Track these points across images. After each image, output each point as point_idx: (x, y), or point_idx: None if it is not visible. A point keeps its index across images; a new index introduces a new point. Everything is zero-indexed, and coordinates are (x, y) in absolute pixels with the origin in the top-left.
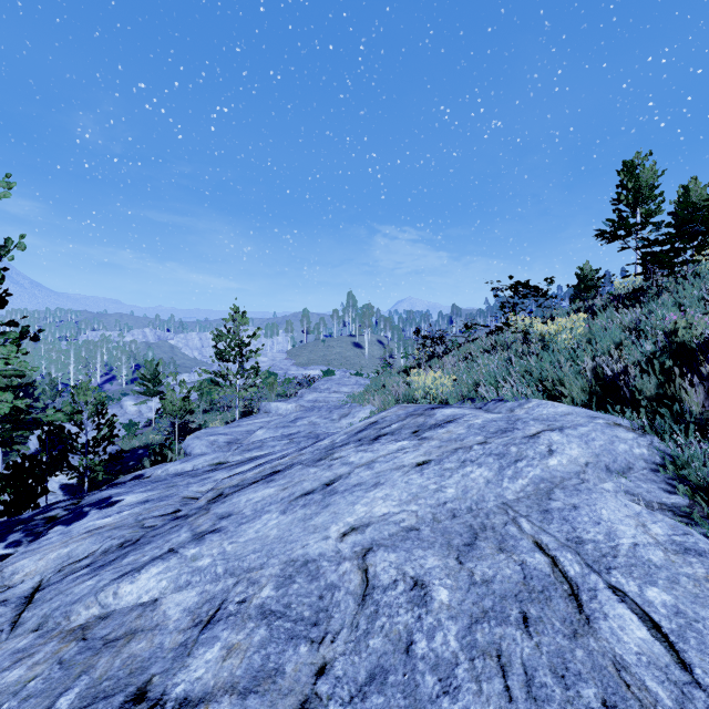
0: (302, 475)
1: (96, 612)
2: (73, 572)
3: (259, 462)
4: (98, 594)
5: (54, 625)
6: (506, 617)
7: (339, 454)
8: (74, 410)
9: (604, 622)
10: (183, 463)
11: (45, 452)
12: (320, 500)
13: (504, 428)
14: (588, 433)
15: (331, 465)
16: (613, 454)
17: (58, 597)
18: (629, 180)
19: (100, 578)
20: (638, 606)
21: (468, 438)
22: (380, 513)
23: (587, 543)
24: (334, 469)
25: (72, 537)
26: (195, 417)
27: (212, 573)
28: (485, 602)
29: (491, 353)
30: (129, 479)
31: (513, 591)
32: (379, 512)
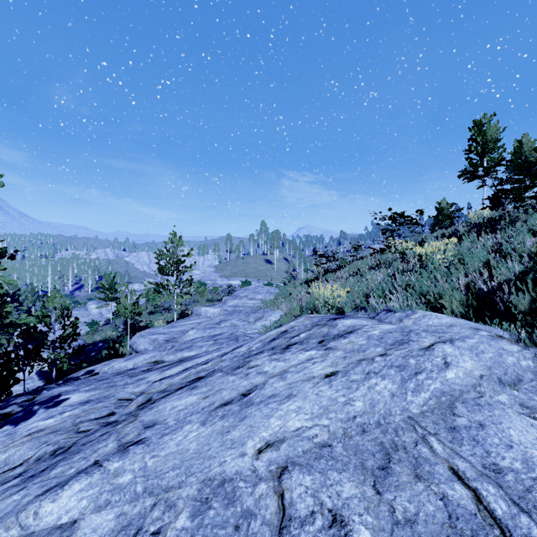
0: (222, 383)
1: (16, 533)
2: (5, 481)
3: (187, 365)
4: (19, 514)
5: None
6: None
7: (255, 363)
8: (44, 314)
9: None
10: (126, 361)
11: (23, 347)
12: (237, 411)
13: (400, 339)
14: (477, 345)
15: (248, 374)
16: (503, 367)
17: None
18: (478, 134)
19: (26, 493)
20: None
21: (369, 349)
22: (294, 427)
23: (506, 472)
24: (250, 378)
25: (14, 440)
26: (143, 317)
27: (131, 492)
28: None
29: (375, 270)
30: (81, 374)
31: (440, 535)
32: (293, 426)
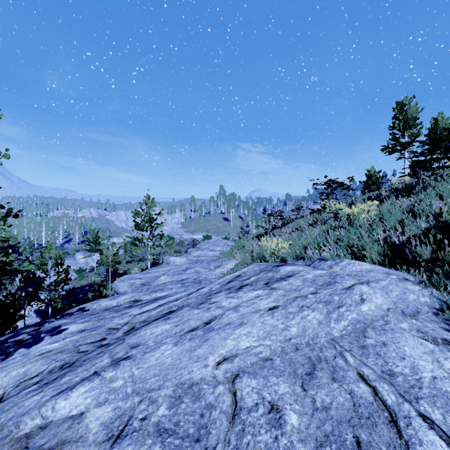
0: (189, 315)
1: (39, 422)
2: (26, 387)
3: (161, 302)
4: (40, 408)
5: (8, 432)
6: (343, 441)
7: (215, 299)
8: (42, 262)
9: (420, 447)
10: (111, 300)
11: (24, 289)
12: (202, 335)
13: (328, 281)
14: (387, 286)
15: (209, 308)
16: (406, 302)
17: (13, 409)
18: (400, 114)
19: (44, 394)
20: (445, 433)
21: (303, 289)
22: (244, 346)
23: (398, 375)
24: (211, 311)
25: (29, 359)
26: (122, 265)
27: (123, 392)
28: (326, 426)
29: (313, 226)
30: (75, 310)
31: (346, 416)
32: (243, 345)
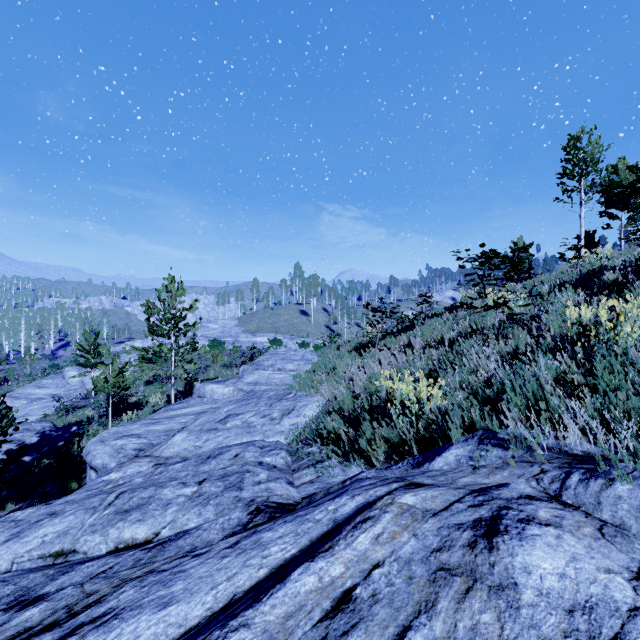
0: None
1: None
2: None
3: None
4: None
5: None
6: None
7: None
8: None
9: None
10: (5, 544)
11: None
12: None
13: None
14: None
15: None
16: None
17: None
18: (575, 153)
19: None
20: None
21: None
22: None
23: None
24: None
25: None
26: (137, 389)
27: None
28: None
29: (470, 338)
30: None
31: None
32: None
